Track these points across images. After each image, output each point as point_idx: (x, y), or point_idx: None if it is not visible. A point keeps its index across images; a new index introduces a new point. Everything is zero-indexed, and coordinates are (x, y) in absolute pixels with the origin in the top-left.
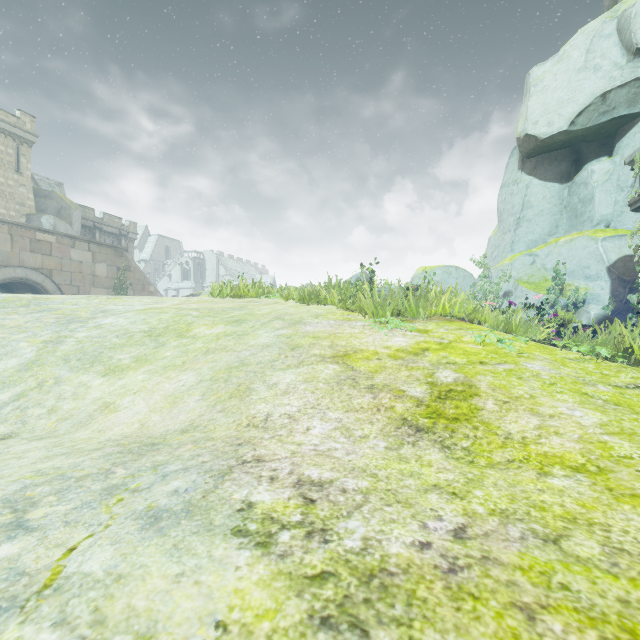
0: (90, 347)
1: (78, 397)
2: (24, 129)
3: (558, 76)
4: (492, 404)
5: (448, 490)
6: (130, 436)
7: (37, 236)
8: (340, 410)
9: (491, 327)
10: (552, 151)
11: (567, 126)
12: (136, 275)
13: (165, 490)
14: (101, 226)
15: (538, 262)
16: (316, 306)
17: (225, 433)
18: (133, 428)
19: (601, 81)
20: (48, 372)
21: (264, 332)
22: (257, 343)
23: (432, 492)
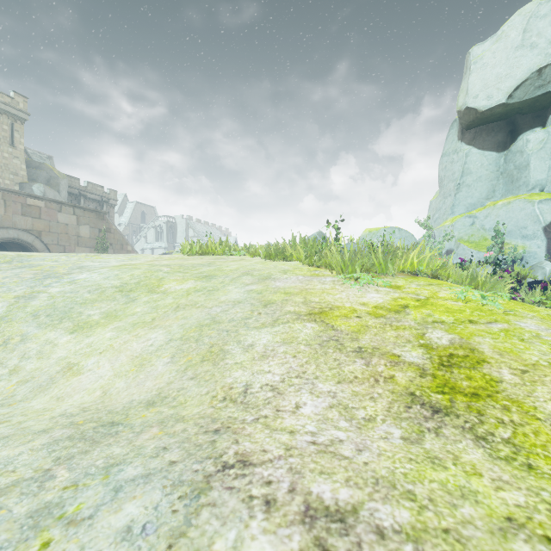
0: (61, 302)
1: (43, 356)
2: (17, 108)
3: (497, 54)
4: (509, 374)
5: (536, 531)
6: (88, 409)
7: (28, 201)
8: (331, 380)
9: (455, 282)
10: (489, 123)
11: (505, 99)
12: (116, 236)
13: (113, 525)
14: (85, 193)
15: (477, 223)
16: (281, 262)
17: (197, 409)
18: (94, 396)
19: (537, 57)
20: (15, 329)
21: (234, 288)
22: (228, 299)
23: (514, 536)
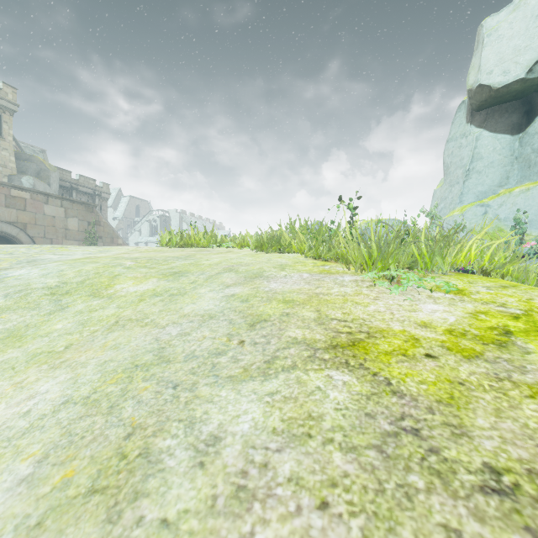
0: None
1: None
2: (6, 99)
3: (514, 24)
4: None
5: None
6: None
7: (12, 193)
8: None
9: (517, 282)
10: (503, 103)
11: (524, 74)
12: (106, 229)
13: None
14: (77, 187)
15: (490, 212)
16: (277, 254)
17: None
18: None
19: None
20: None
21: (208, 291)
22: (194, 310)
23: None
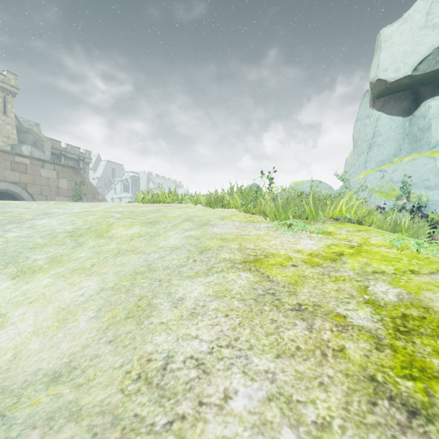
0: (12, 247)
1: None
2: (9, 84)
3: (403, 34)
4: None
5: None
6: None
7: (16, 159)
8: (268, 353)
9: (378, 228)
10: (396, 92)
11: (411, 71)
12: (89, 188)
13: None
14: (65, 153)
15: (386, 176)
16: (220, 209)
17: (102, 395)
18: (3, 360)
19: (438, 36)
20: None
21: (174, 233)
22: (166, 245)
23: None
